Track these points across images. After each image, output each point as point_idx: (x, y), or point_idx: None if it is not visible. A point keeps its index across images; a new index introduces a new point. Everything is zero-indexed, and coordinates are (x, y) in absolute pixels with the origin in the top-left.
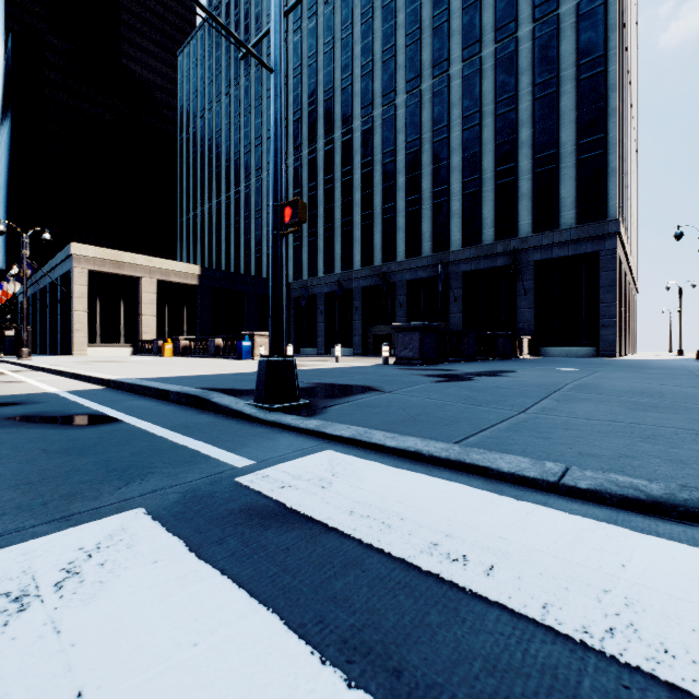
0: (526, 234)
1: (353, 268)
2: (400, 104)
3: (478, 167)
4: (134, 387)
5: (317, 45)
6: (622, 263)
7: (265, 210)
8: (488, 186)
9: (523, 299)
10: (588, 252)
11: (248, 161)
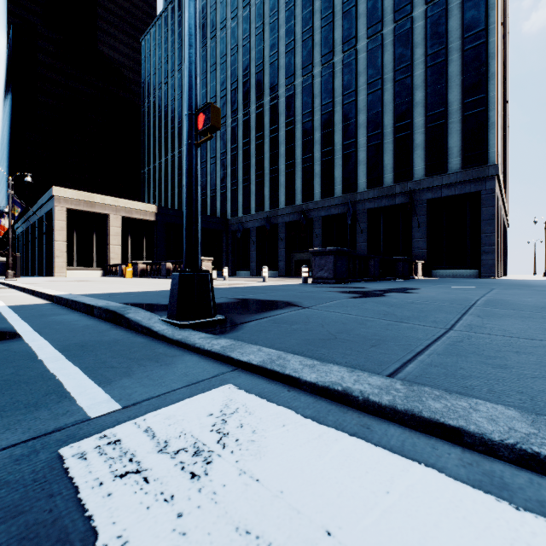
0: (420, 177)
1: (278, 206)
2: (316, 74)
3: (380, 124)
4: (69, 302)
5: (250, 29)
6: (498, 201)
7: (209, 161)
8: (388, 139)
9: (417, 231)
10: (471, 192)
11: None
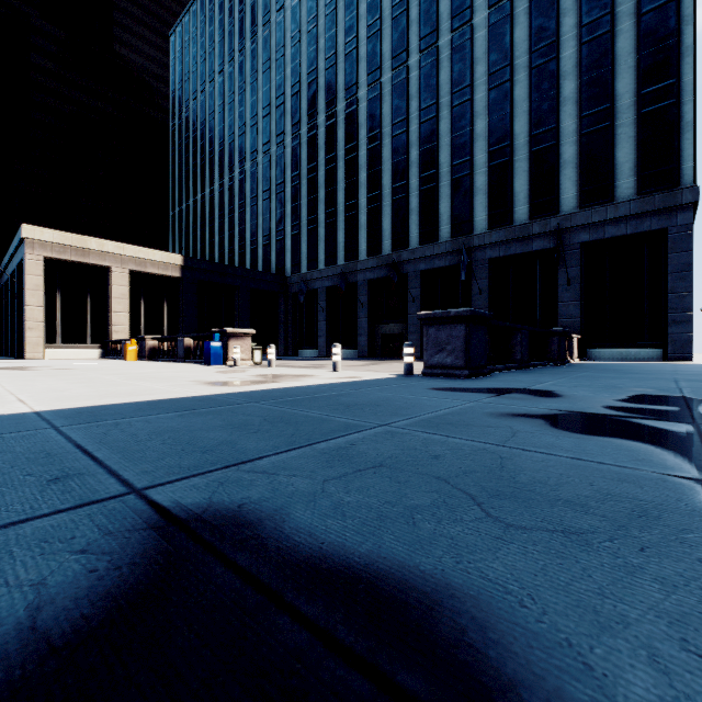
0: (570, 210)
1: (358, 258)
2: (413, 65)
3: (509, 132)
4: None
5: (317, 7)
6: None
7: (261, 196)
8: (521, 154)
9: (566, 290)
10: (653, 230)
11: (242, 143)
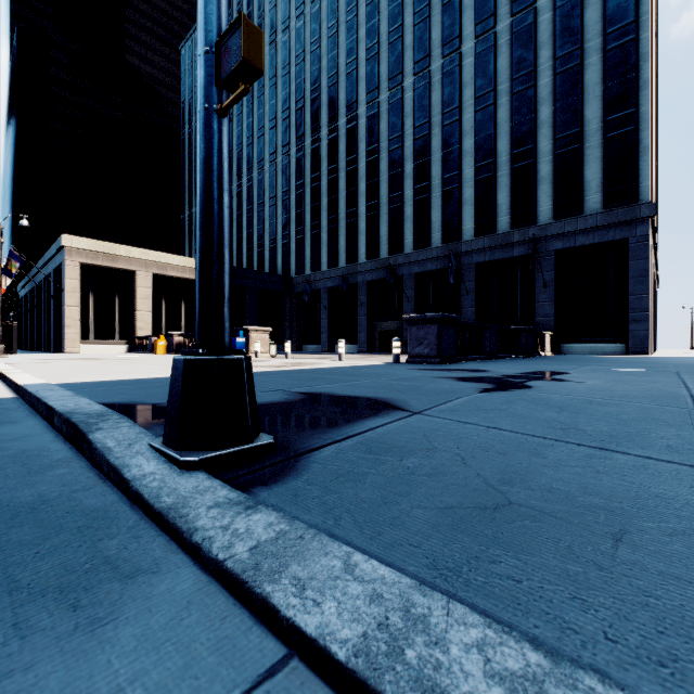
0: (546, 221)
1: (358, 261)
2: (407, 87)
3: (493, 150)
4: (32, 398)
5: (320, 30)
6: (651, 252)
7: (268, 203)
8: (504, 170)
9: (543, 292)
10: (616, 239)
11: (250, 153)
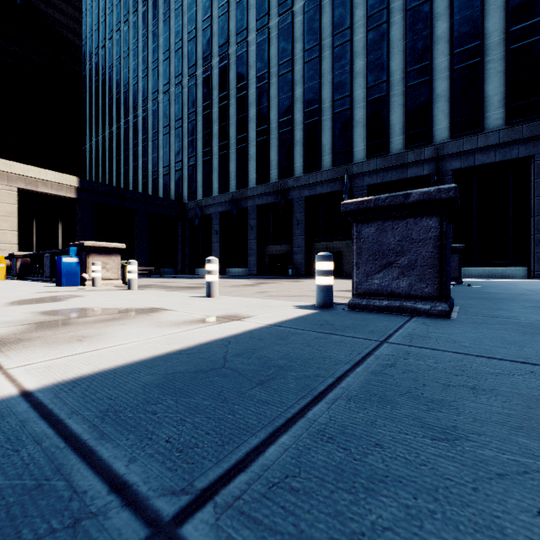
0: (443, 140)
1: (248, 185)
2: (297, 11)
3: (386, 69)
4: None
5: None
6: None
7: (162, 132)
8: (397, 89)
9: None
10: (520, 157)
11: (145, 84)
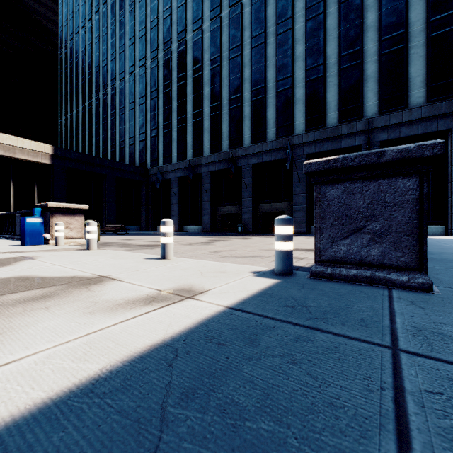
0: (372, 115)
1: (203, 154)
2: (246, 3)
3: (322, 54)
4: None
5: None
6: None
7: (128, 107)
8: (332, 71)
9: None
10: (439, 130)
11: (113, 66)
